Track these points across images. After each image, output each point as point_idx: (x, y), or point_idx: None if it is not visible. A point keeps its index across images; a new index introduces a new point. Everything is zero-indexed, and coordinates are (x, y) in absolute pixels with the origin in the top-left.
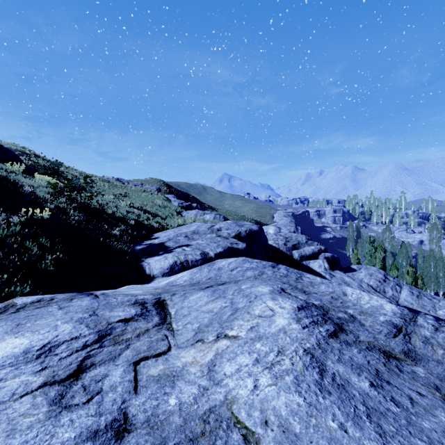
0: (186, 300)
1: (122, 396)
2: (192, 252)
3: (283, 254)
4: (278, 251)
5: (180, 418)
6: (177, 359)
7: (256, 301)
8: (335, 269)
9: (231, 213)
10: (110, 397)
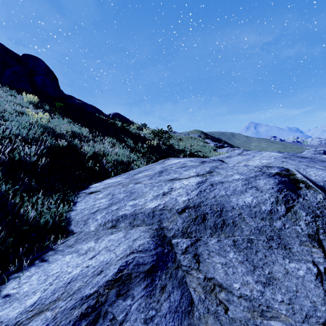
0: (232, 158)
1: None
2: None
3: None
4: None
5: None
6: None
7: (264, 153)
8: None
9: None
10: None
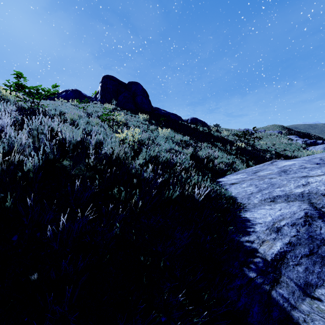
0: None
1: None
2: None
3: None
4: None
5: None
6: None
7: None
8: None
9: None
10: None
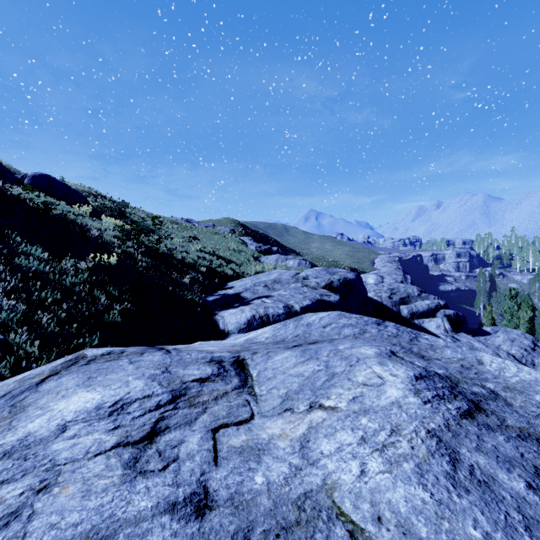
0: (270, 360)
1: (201, 467)
2: (273, 305)
3: (387, 310)
4: (381, 306)
5: (269, 500)
6: (262, 430)
7: (359, 365)
8: (460, 331)
9: (319, 259)
10: (188, 466)
